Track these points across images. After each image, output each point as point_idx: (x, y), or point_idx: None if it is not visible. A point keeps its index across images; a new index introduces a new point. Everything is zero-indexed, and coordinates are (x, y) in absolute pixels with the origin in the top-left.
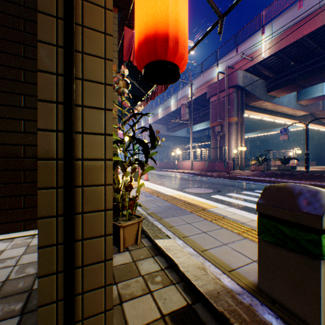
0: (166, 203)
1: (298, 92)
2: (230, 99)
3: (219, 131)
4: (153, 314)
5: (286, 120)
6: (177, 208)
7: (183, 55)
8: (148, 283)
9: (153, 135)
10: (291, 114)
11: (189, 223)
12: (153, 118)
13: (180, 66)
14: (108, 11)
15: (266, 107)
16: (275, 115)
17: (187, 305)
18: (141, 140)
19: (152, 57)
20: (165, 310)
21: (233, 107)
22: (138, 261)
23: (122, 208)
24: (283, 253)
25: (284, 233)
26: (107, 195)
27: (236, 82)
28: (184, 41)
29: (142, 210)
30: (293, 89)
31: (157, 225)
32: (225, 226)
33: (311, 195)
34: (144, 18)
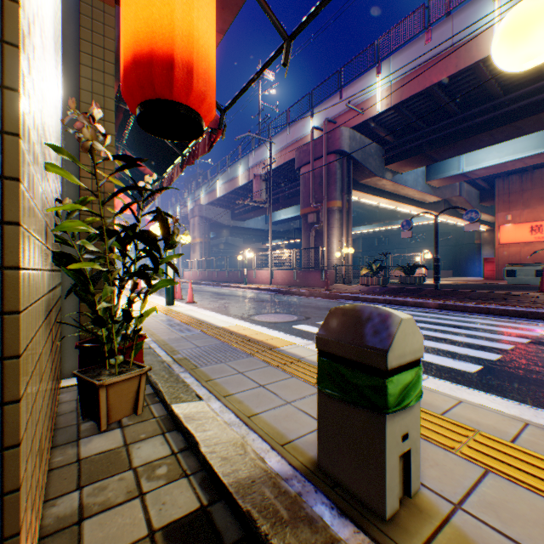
0: (212, 342)
1: (428, 168)
2: (331, 172)
3: (314, 221)
4: (135, 532)
5: (412, 208)
6: (229, 348)
7: (204, 94)
8: (141, 480)
9: (166, 225)
10: (419, 199)
11: (242, 372)
12: (208, 195)
13: (202, 113)
14: (10, 2)
15: (384, 188)
16: (397, 199)
17: (199, 508)
18: (143, 234)
19: (147, 92)
20: (159, 521)
21: (335, 185)
22: (134, 444)
23: (114, 354)
24: (346, 409)
25: (346, 379)
26: (9, 332)
27: (340, 145)
28: (205, 72)
29: (166, 356)
30: (420, 162)
31: (185, 379)
32: (298, 373)
33: (380, 320)
34: (133, 23)
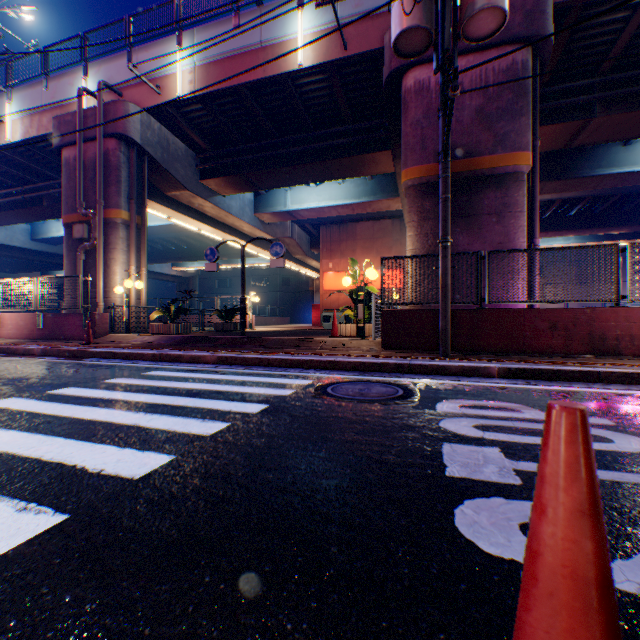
0: None
1: (257, 198)
2: (112, 165)
3: (85, 237)
4: None
5: (244, 243)
6: None
7: None
8: None
9: None
10: (251, 233)
11: None
12: None
13: None
14: None
15: (204, 210)
16: (223, 229)
17: None
18: None
19: None
20: None
21: (119, 186)
22: None
23: None
24: None
25: None
26: None
27: (127, 127)
28: None
29: None
30: (243, 185)
31: None
32: None
33: None
34: None
